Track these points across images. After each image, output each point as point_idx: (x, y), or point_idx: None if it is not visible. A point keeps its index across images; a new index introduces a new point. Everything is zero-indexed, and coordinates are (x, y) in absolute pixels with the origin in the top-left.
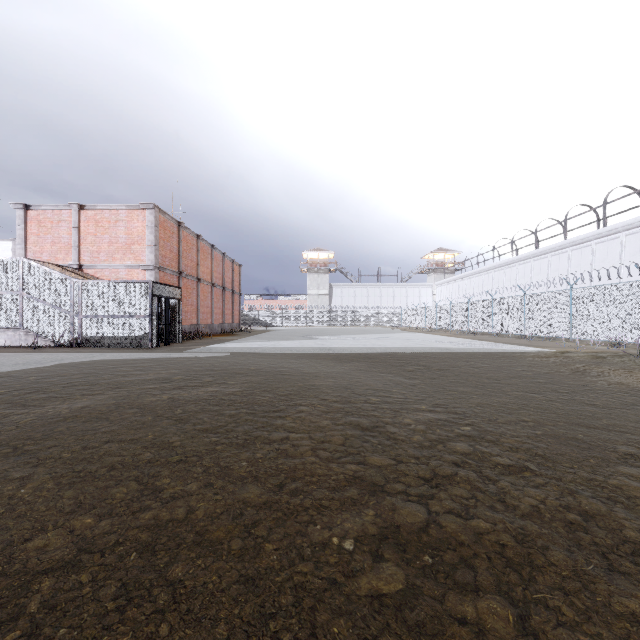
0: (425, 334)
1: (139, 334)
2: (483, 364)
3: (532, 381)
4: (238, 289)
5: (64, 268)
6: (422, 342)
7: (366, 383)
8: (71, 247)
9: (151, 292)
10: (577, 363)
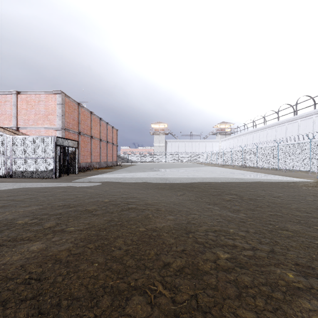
0: (219, 167)
1: (47, 169)
2: (278, 193)
3: None
4: (116, 143)
5: (5, 129)
6: (222, 173)
7: (202, 220)
8: (12, 117)
9: (55, 143)
10: None
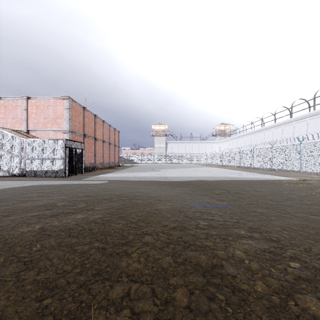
0: (217, 168)
1: (58, 169)
2: (261, 189)
3: (302, 203)
4: (118, 144)
5: (17, 132)
6: (218, 173)
7: (193, 205)
8: (23, 120)
9: (65, 145)
10: (318, 188)
